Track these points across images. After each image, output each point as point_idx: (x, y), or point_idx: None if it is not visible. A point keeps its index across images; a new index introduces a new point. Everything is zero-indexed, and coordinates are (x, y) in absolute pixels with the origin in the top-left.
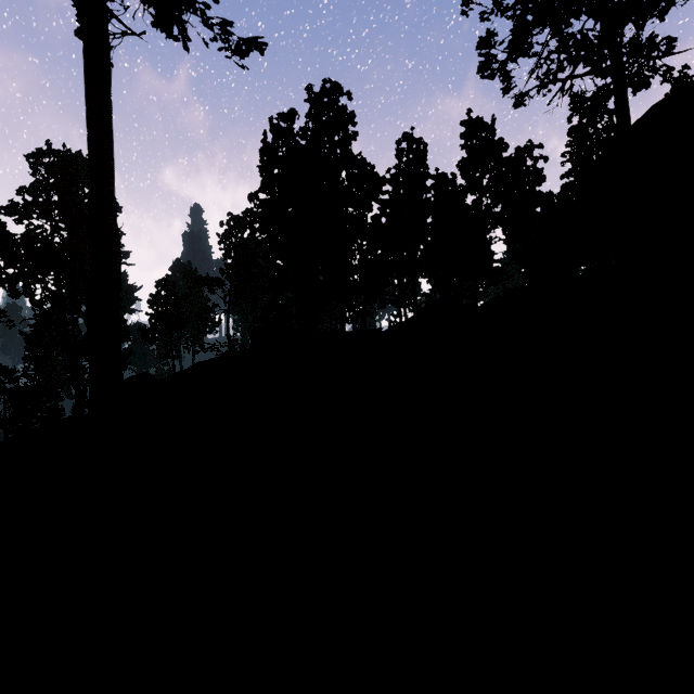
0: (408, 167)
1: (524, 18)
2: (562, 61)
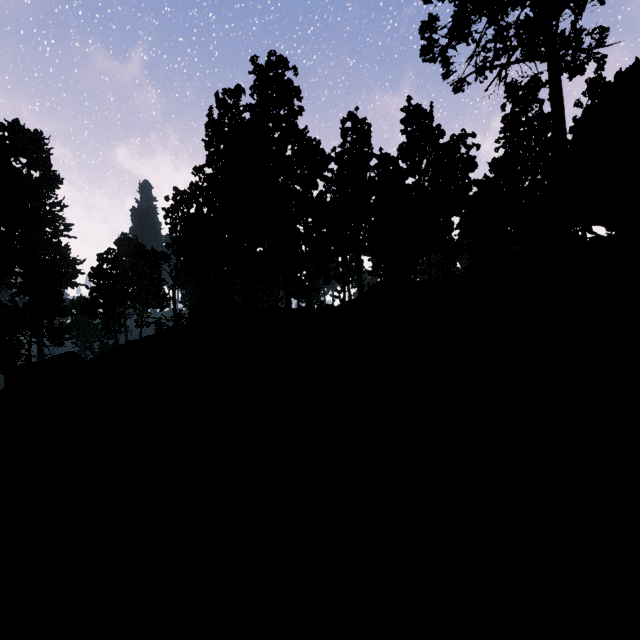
0: (353, 146)
1: (464, 5)
2: (498, 50)
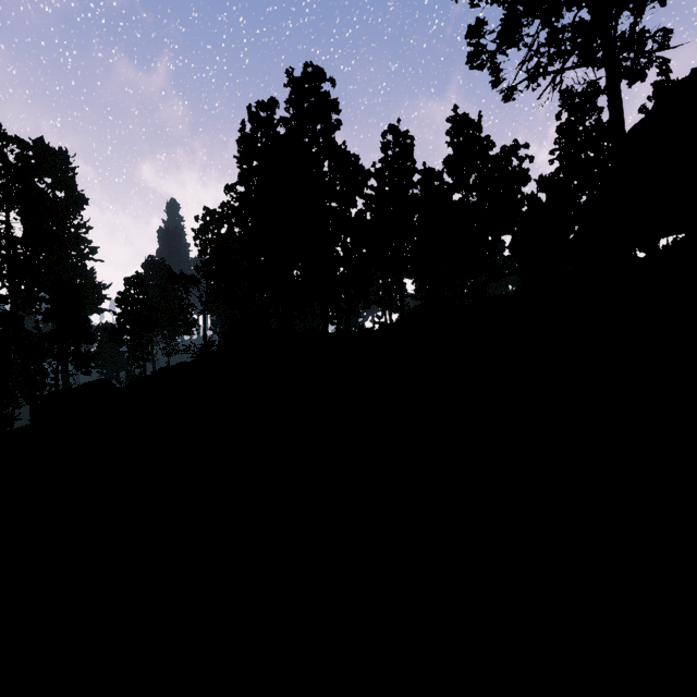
0: (394, 161)
1: (515, 7)
2: (552, 54)
